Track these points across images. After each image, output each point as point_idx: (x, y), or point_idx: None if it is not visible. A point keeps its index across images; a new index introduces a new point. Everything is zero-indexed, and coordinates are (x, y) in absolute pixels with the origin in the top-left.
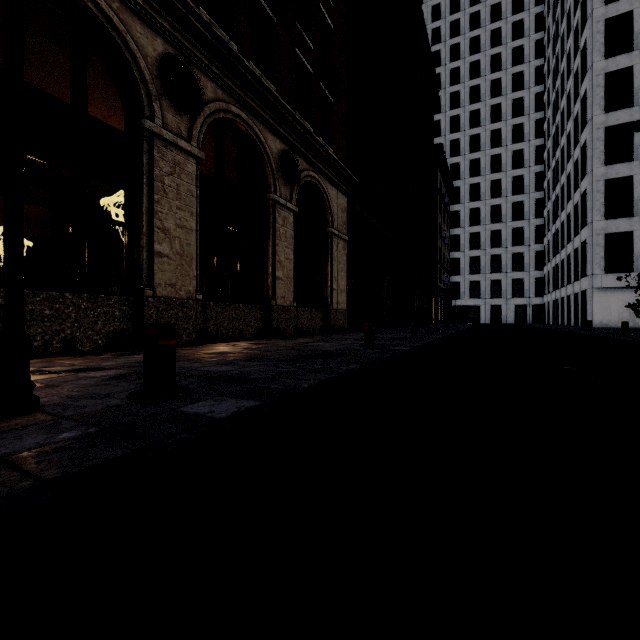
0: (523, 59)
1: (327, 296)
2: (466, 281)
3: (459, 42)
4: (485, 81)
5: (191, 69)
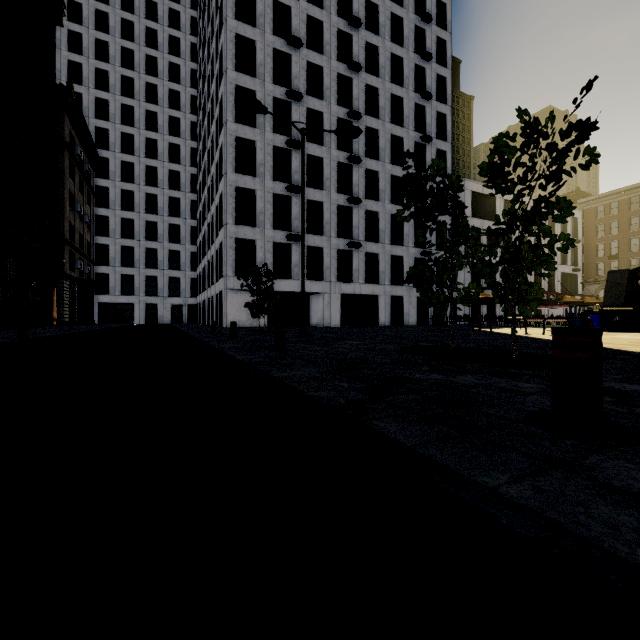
0: (180, 53)
1: None
2: (117, 274)
3: None
4: (140, 51)
5: None
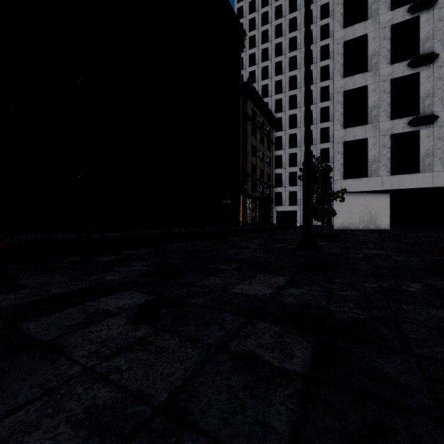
0: (329, 14)
1: None
2: (286, 191)
3: (281, 4)
4: (300, 33)
5: None
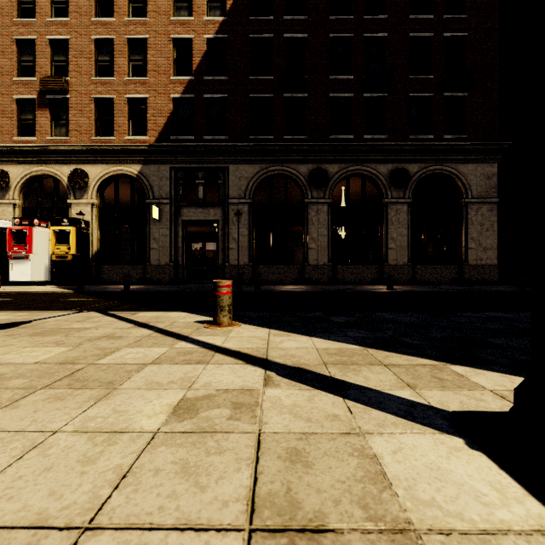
0: None
1: (462, 254)
2: None
3: None
4: None
5: (325, 166)
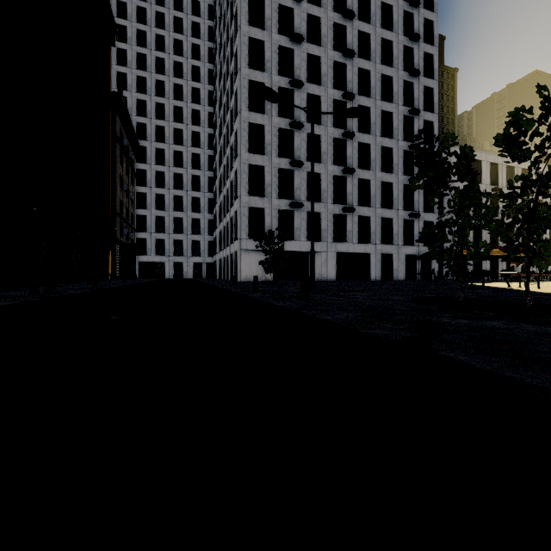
0: (200, 57)
1: None
2: (152, 238)
3: (146, 8)
4: (170, 59)
5: None
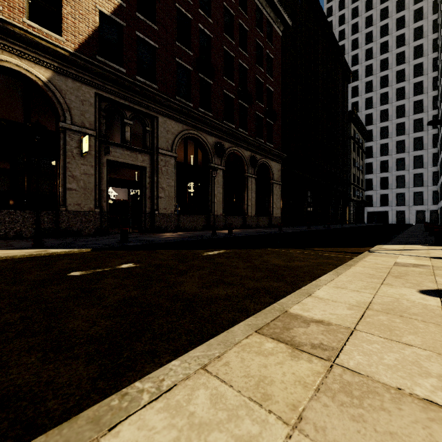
0: (422, 35)
1: (270, 211)
2: (377, 194)
3: (372, 30)
4: (392, 54)
5: (221, 142)
